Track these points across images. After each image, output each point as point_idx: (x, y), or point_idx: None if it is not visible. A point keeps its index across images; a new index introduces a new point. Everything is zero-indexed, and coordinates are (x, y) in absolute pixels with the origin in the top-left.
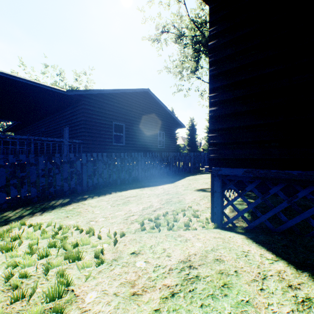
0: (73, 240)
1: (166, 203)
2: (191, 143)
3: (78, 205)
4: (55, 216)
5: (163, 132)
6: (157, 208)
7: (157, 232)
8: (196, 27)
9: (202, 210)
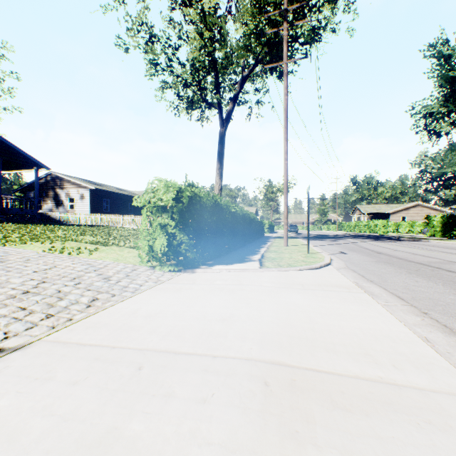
0: None
1: None
2: None
3: None
4: None
5: None
6: None
7: None
8: None
9: None
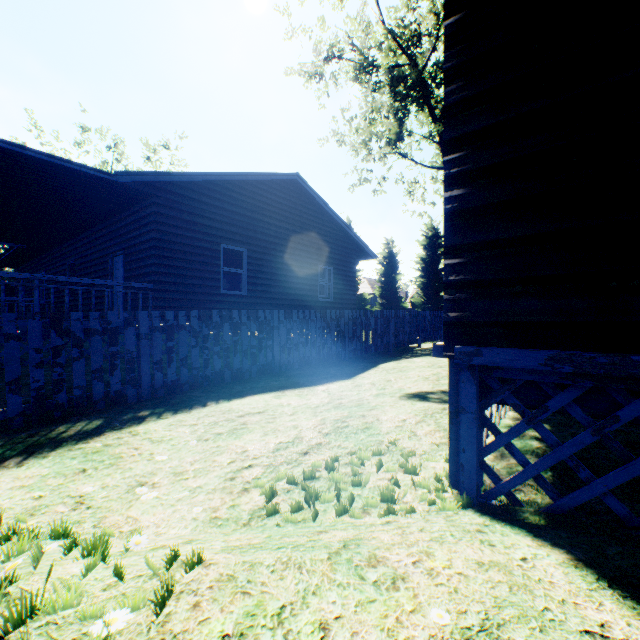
0: (34, 583)
1: (333, 431)
2: (387, 293)
3: (118, 438)
4: (52, 468)
5: (329, 267)
6: (311, 446)
7: (310, 520)
8: (398, 46)
9: (425, 452)
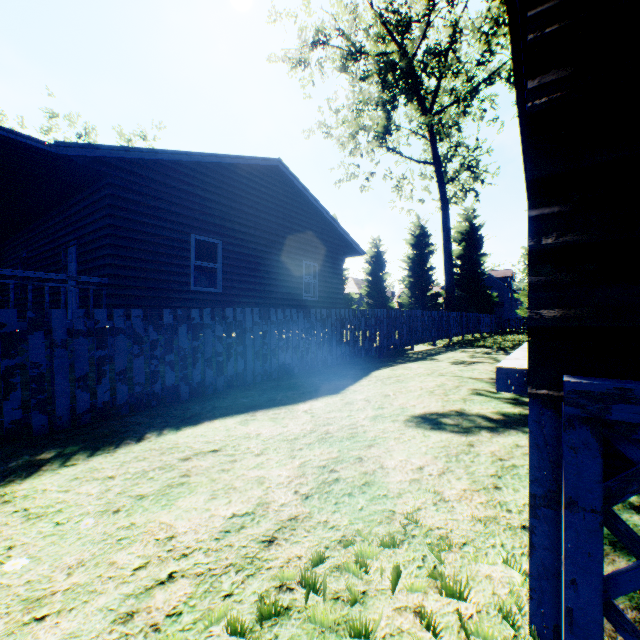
0: None
1: (317, 491)
2: (374, 292)
3: None
4: None
5: (314, 263)
6: (281, 525)
7: None
8: (387, 32)
9: (468, 540)
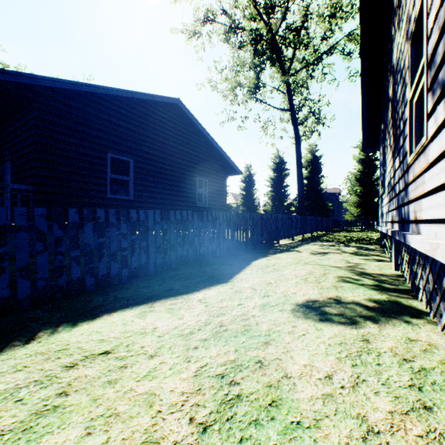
0: None
1: (216, 419)
2: (247, 202)
3: None
4: None
5: (205, 179)
6: None
7: None
8: (258, 14)
9: None
